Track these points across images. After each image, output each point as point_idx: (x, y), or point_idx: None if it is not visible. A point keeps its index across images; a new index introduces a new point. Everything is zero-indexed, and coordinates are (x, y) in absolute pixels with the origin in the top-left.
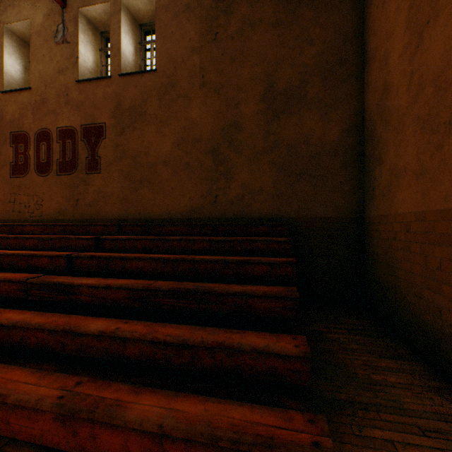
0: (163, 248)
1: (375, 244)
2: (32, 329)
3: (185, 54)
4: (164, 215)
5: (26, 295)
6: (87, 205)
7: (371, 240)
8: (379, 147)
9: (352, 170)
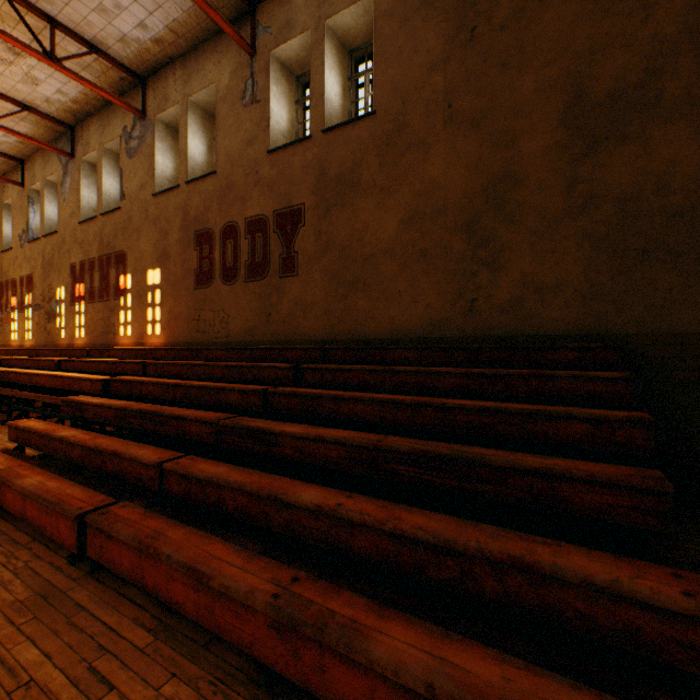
0: (389, 384)
1: None
2: (230, 489)
3: (419, 77)
4: (387, 333)
5: (218, 441)
6: (280, 322)
7: None
8: None
9: None
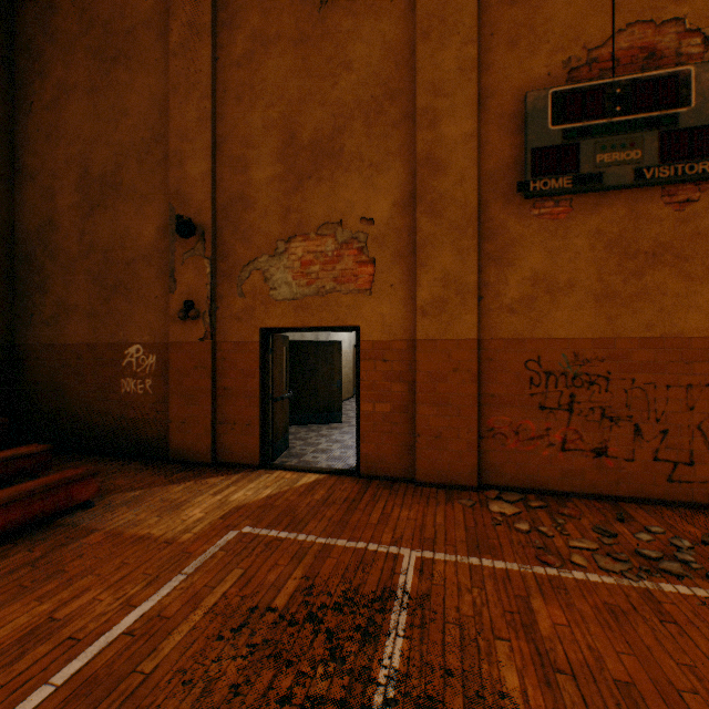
0: None
1: (37, 373)
2: None
3: None
4: None
5: None
6: None
7: (29, 369)
8: (44, 275)
9: (1, 288)
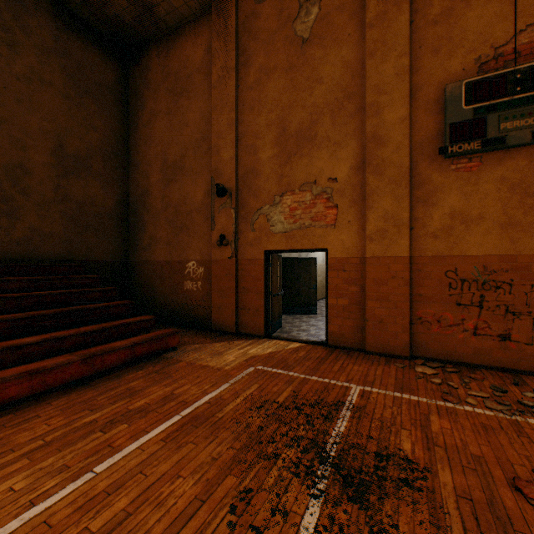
0: None
1: (140, 277)
2: None
3: None
4: None
5: None
6: None
7: (136, 275)
8: (143, 222)
9: (122, 230)
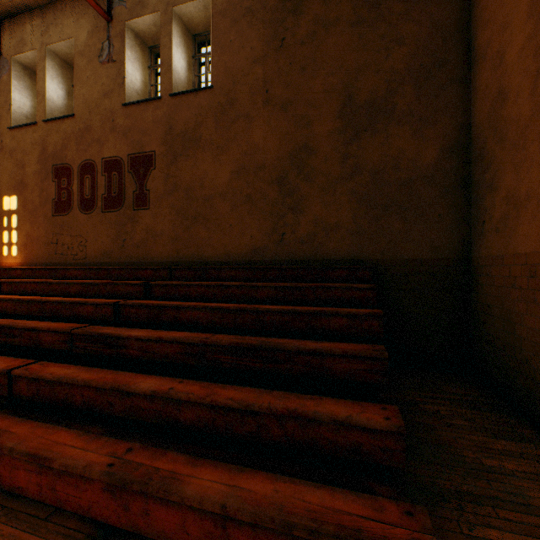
0: (221, 295)
1: (485, 292)
2: (78, 386)
3: (246, 66)
4: (222, 256)
5: (70, 347)
6: (134, 246)
7: (480, 288)
8: (491, 169)
9: (454, 199)
